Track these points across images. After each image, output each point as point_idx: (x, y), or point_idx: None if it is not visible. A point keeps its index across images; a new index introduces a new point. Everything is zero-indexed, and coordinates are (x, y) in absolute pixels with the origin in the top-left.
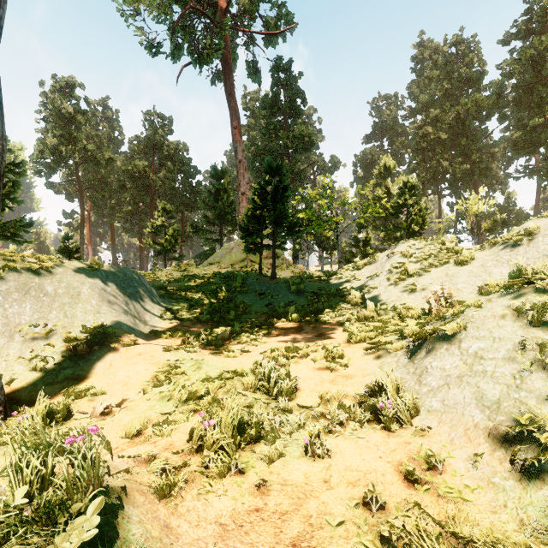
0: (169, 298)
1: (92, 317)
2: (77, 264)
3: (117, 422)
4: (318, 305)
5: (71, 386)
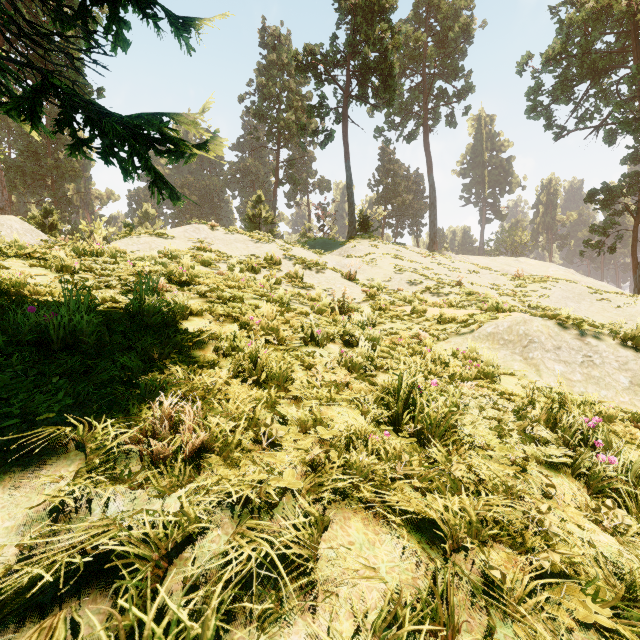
0: None
1: None
2: None
3: None
4: None
5: None
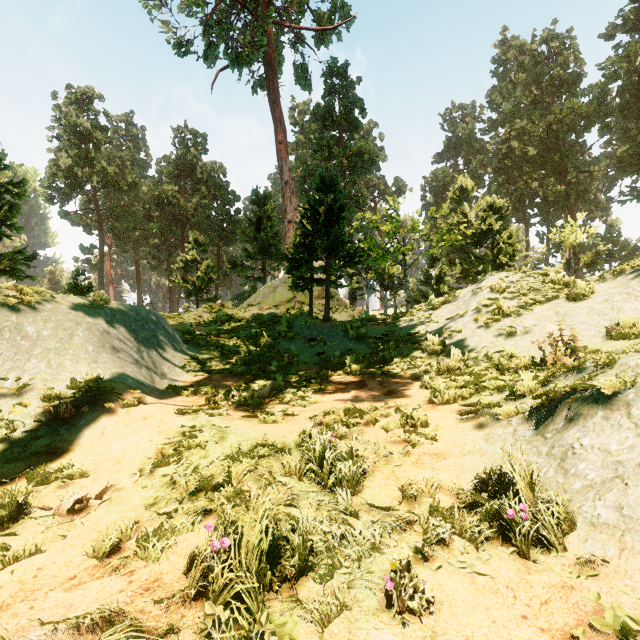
0: (196, 345)
1: (85, 367)
2: (74, 299)
3: (90, 525)
4: (384, 353)
5: (41, 464)
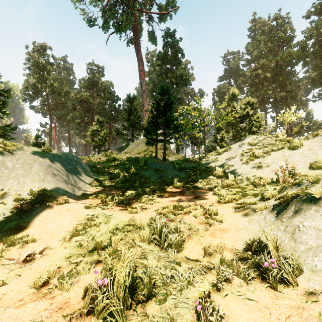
0: (97, 173)
1: (37, 183)
2: (33, 149)
3: (34, 269)
4: (193, 177)
5: (11, 235)
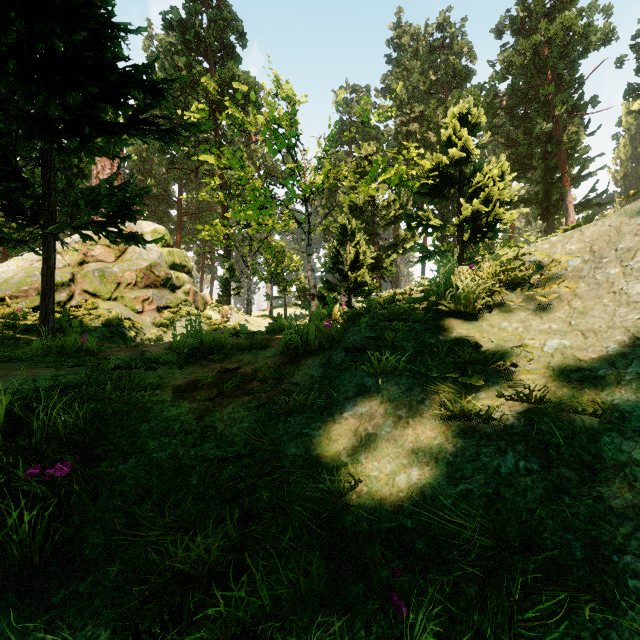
0: None
1: None
2: None
3: None
4: None
5: None
